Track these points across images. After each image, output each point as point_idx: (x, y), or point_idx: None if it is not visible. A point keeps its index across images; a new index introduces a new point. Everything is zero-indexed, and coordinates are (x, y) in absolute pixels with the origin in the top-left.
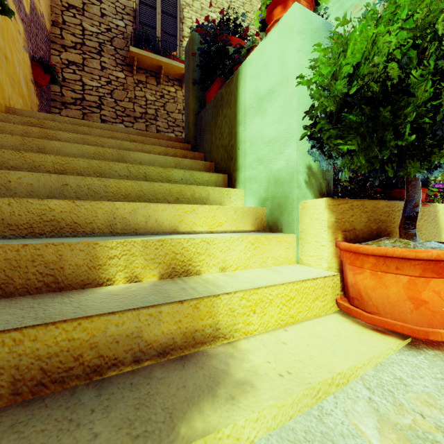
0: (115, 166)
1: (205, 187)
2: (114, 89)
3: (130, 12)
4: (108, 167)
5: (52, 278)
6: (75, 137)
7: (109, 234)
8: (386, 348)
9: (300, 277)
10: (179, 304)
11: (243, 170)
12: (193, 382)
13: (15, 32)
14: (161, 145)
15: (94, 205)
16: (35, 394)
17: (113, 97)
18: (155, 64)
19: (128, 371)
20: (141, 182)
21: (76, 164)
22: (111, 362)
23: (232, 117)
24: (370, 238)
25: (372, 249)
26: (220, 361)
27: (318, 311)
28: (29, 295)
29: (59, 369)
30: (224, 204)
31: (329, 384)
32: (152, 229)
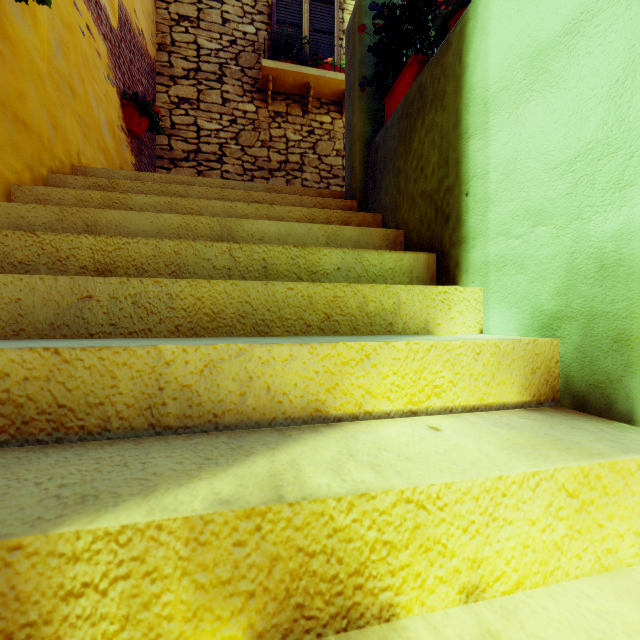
0: (206, 249)
1: (389, 287)
2: (241, 130)
3: (264, 8)
4: (193, 252)
5: None
6: (156, 201)
7: (148, 432)
8: None
9: None
10: None
11: (481, 241)
12: None
13: (91, 54)
14: (305, 205)
15: (109, 356)
16: None
17: (239, 143)
18: (299, 81)
19: None
20: (247, 283)
21: (133, 249)
22: None
23: (447, 127)
24: None
25: None
26: None
27: None
28: None
29: None
30: (435, 323)
31: None
32: (258, 413)
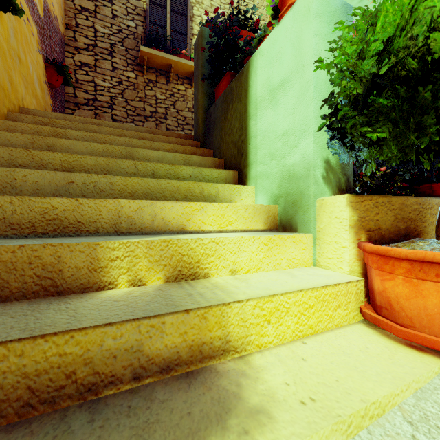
0: (122, 163)
1: (214, 184)
2: (125, 89)
3: (141, 12)
4: (115, 164)
5: (50, 281)
6: (84, 135)
7: (114, 234)
8: (426, 370)
9: (320, 283)
10: (184, 314)
11: (254, 166)
12: (200, 408)
13: (29, 34)
14: (171, 142)
15: (98, 203)
16: (21, 416)
17: (124, 97)
18: (164, 62)
19: (127, 390)
20: (148, 179)
21: (84, 161)
22: (108, 379)
23: (242, 111)
24: (397, 239)
25: (406, 252)
26: (231, 381)
27: (340, 321)
28: (26, 299)
29: (49, 388)
30: (234, 201)
31: (361, 416)
32: (159, 229)
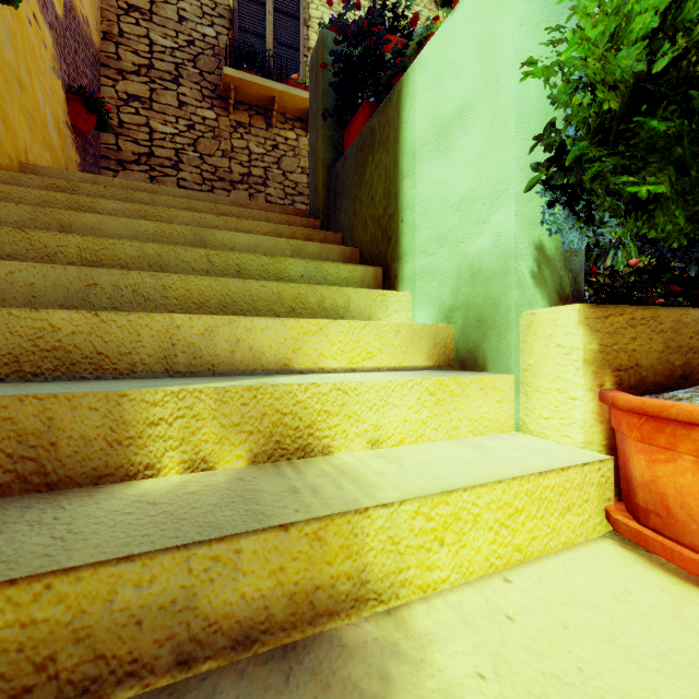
0: (186, 253)
1: (341, 289)
2: (200, 137)
3: (225, 12)
4: (174, 255)
5: (33, 465)
6: (125, 207)
7: (164, 375)
8: None
9: (533, 465)
10: (279, 533)
11: (411, 258)
12: None
13: (37, 44)
14: (271, 221)
15: (135, 319)
16: None
17: (197, 150)
18: (263, 94)
19: (164, 687)
20: (228, 280)
21: (119, 250)
22: (124, 669)
23: (389, 166)
24: (669, 385)
25: None
26: (370, 668)
27: (571, 536)
28: None
29: None
30: (376, 318)
31: None
32: (244, 365)
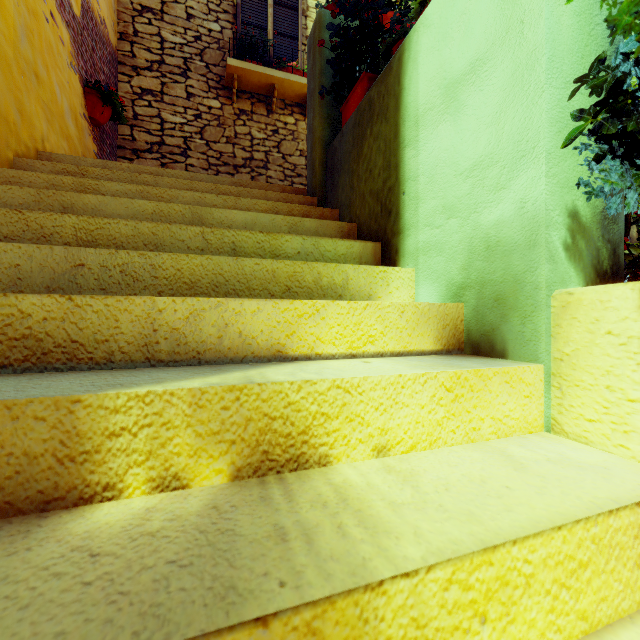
0: (181, 231)
1: (339, 266)
2: (206, 125)
3: (229, 8)
4: (169, 234)
5: None
6: (128, 189)
7: (144, 364)
8: None
9: (595, 496)
10: (255, 630)
11: (413, 231)
12: None
13: (55, 41)
14: (269, 200)
15: (113, 303)
16: None
17: (204, 137)
18: (264, 82)
19: None
20: (221, 258)
21: (114, 229)
22: None
23: (389, 136)
24: None
25: None
26: None
27: None
28: None
29: None
30: (376, 297)
31: None
32: (233, 352)
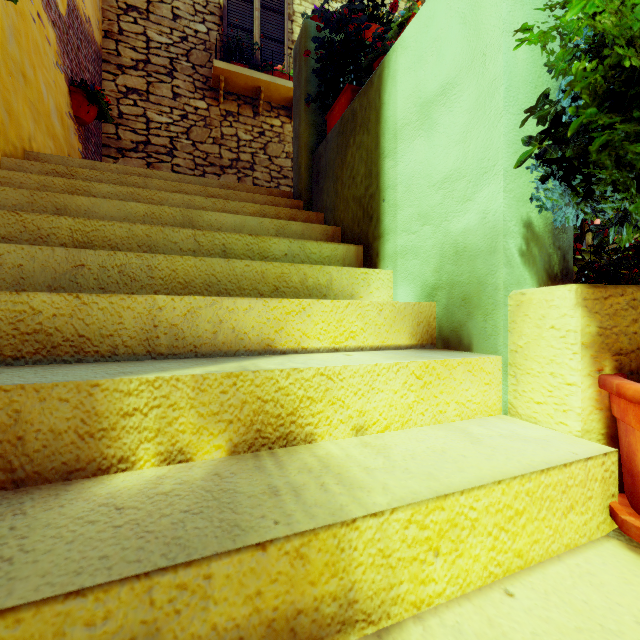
0: (174, 233)
1: (324, 267)
2: (192, 125)
3: (215, 10)
4: (162, 236)
5: None
6: (119, 191)
7: (146, 357)
8: None
9: (532, 460)
10: (256, 553)
11: (392, 236)
12: None
13: (41, 40)
14: (257, 202)
15: (117, 301)
16: None
17: (190, 138)
18: (250, 85)
19: None
20: (213, 260)
21: (109, 231)
22: None
23: (371, 147)
24: None
25: None
26: None
27: (574, 537)
28: None
29: None
30: (358, 296)
31: None
32: (227, 346)
